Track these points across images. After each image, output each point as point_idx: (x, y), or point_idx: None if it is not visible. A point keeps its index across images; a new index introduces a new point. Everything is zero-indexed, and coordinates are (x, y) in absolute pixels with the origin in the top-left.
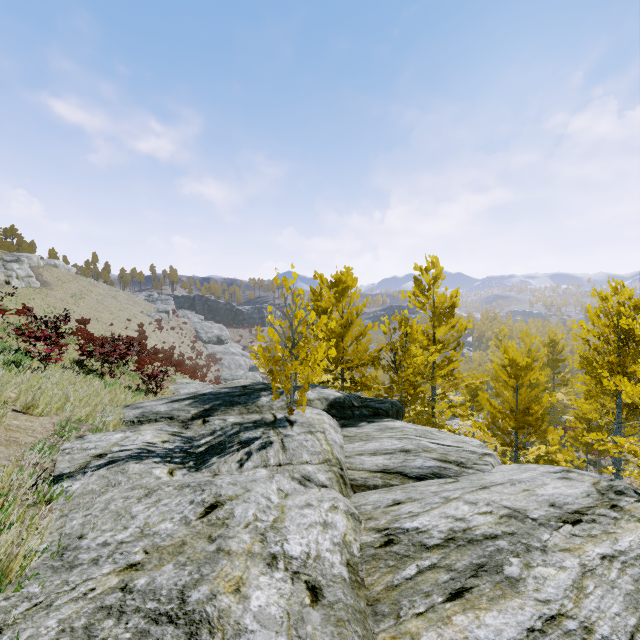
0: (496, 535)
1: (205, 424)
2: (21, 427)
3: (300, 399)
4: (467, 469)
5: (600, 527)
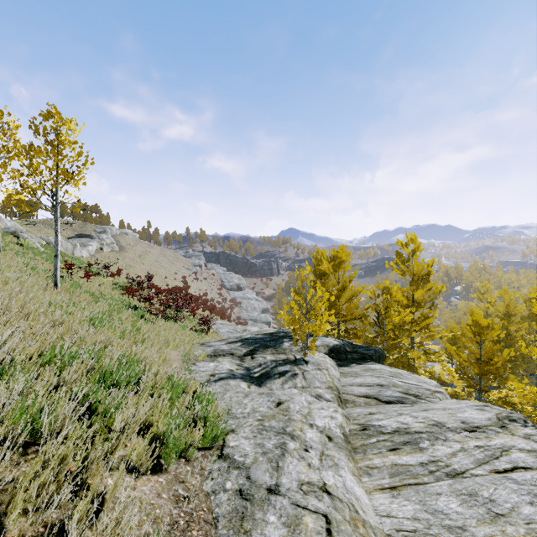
0: (422, 432)
1: (253, 359)
2: (169, 357)
3: (311, 346)
4: (421, 400)
5: (485, 435)
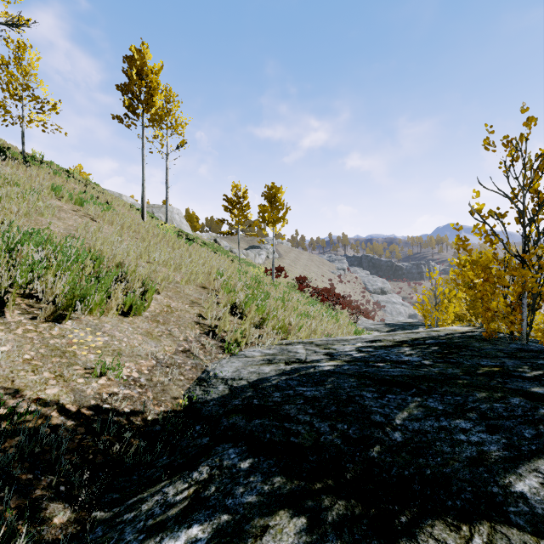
0: None
1: None
2: None
3: None
4: None
5: None
